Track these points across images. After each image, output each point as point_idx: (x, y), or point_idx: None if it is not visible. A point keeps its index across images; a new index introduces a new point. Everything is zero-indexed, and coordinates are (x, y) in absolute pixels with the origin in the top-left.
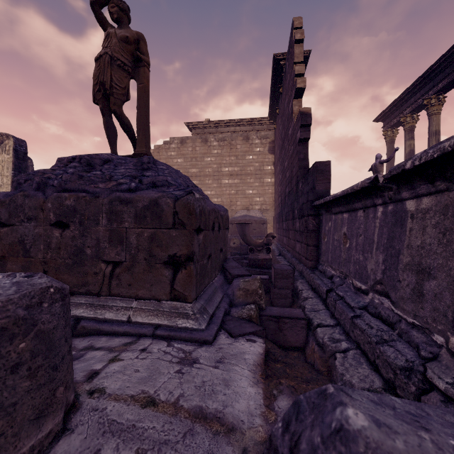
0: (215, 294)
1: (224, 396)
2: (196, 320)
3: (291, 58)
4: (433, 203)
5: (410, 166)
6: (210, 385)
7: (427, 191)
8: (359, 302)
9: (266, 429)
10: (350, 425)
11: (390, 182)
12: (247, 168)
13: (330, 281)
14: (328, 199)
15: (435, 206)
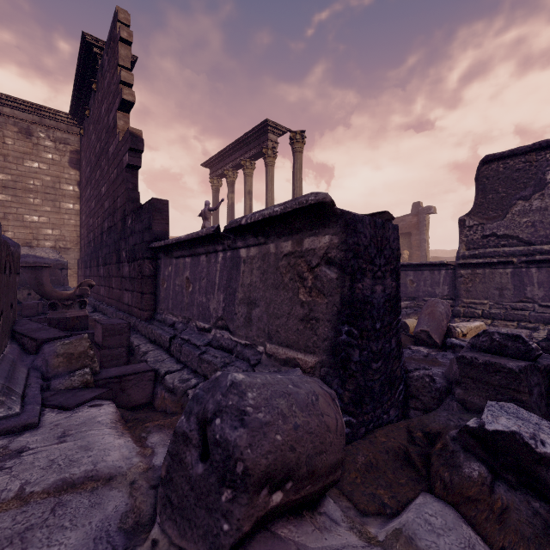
0: (15, 370)
1: (90, 457)
2: (2, 405)
3: (114, 56)
4: (257, 252)
5: (245, 222)
6: (64, 459)
7: (254, 243)
8: (204, 340)
9: (146, 462)
10: (237, 380)
11: (229, 233)
12: (29, 180)
13: (173, 329)
14: (170, 242)
15: (259, 254)
